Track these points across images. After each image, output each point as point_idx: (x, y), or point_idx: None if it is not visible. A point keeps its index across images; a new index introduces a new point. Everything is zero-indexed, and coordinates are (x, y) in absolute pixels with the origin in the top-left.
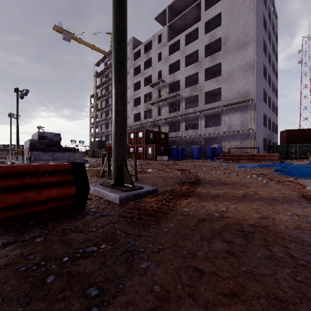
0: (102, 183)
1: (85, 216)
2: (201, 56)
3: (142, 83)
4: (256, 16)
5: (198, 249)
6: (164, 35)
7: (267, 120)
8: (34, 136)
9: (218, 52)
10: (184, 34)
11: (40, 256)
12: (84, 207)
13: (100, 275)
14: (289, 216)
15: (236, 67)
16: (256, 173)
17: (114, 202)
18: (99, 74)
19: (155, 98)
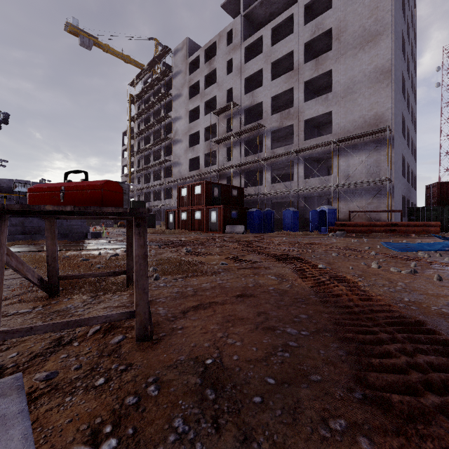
0: None
1: None
2: (298, 61)
3: (202, 110)
4: None
5: None
6: (237, 31)
7: (406, 166)
8: None
9: (327, 52)
10: (270, 27)
11: None
12: None
13: None
14: None
15: (359, 75)
16: None
17: None
18: (136, 98)
19: (223, 133)
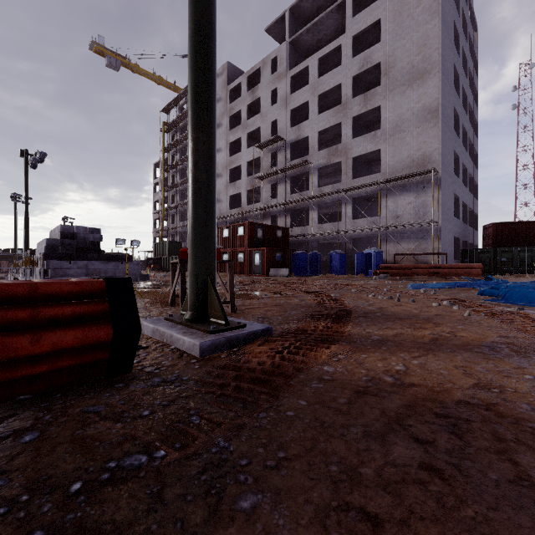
0: (170, 318)
1: (132, 383)
2: (346, 95)
3: (244, 143)
4: (442, 26)
5: (363, 460)
6: (283, 58)
7: (460, 206)
8: (54, 233)
9: (376, 87)
10: (317, 57)
11: (21, 480)
12: (130, 365)
13: (147, 531)
14: (532, 384)
15: (407, 114)
16: (447, 299)
17: (191, 354)
18: (170, 126)
19: (267, 168)
